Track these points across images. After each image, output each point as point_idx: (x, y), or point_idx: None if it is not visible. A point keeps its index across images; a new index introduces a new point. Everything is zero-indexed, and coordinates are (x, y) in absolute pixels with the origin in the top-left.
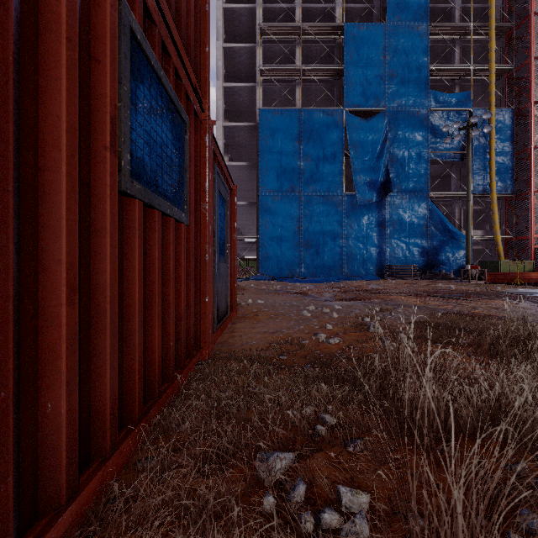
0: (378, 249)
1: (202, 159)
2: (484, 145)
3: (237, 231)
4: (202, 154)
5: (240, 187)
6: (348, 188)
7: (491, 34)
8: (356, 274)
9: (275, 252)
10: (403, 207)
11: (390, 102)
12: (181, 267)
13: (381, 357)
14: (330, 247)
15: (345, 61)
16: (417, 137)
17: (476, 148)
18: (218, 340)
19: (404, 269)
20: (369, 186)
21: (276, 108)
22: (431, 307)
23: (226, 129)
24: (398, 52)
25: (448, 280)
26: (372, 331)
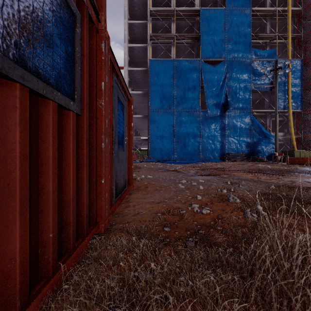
0: (221, 143)
1: (98, 62)
2: (284, 81)
3: (136, 133)
4: (98, 58)
5: (138, 106)
6: (202, 107)
7: (288, 14)
8: (208, 158)
9: (159, 145)
10: (235, 118)
11: (228, 56)
12: (69, 154)
13: (249, 229)
14: (192, 142)
15: (201, 31)
16: (244, 76)
17: (279, 83)
18: (116, 210)
19: (236, 155)
20: (215, 105)
21: (160, 59)
22: (263, 180)
23: (130, 71)
24: (232, 25)
25: (263, 162)
26: (232, 201)
